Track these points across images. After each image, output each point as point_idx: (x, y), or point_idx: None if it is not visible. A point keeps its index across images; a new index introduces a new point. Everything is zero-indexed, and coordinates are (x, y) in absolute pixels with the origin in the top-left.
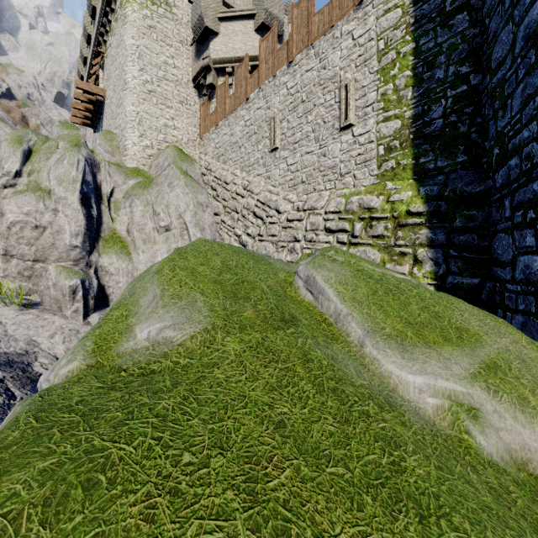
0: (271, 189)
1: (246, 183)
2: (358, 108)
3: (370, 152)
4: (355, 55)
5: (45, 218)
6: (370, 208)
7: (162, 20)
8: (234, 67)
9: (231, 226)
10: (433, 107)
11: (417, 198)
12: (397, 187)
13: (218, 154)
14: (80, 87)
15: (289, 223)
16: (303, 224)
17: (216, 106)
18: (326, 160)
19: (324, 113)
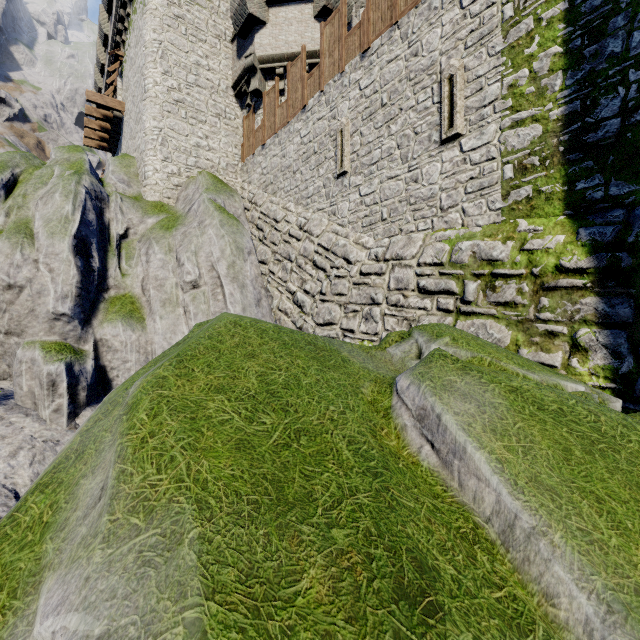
0: (338, 229)
1: (303, 221)
2: (470, 110)
3: (489, 175)
4: (464, 32)
5: (23, 273)
6: (491, 259)
7: (193, 8)
8: (286, 67)
9: (282, 279)
10: (601, 99)
11: (575, 246)
12: (536, 228)
13: (265, 182)
14: (91, 99)
15: (364, 277)
16: (384, 280)
17: (263, 119)
18: (419, 188)
19: (416, 120)
